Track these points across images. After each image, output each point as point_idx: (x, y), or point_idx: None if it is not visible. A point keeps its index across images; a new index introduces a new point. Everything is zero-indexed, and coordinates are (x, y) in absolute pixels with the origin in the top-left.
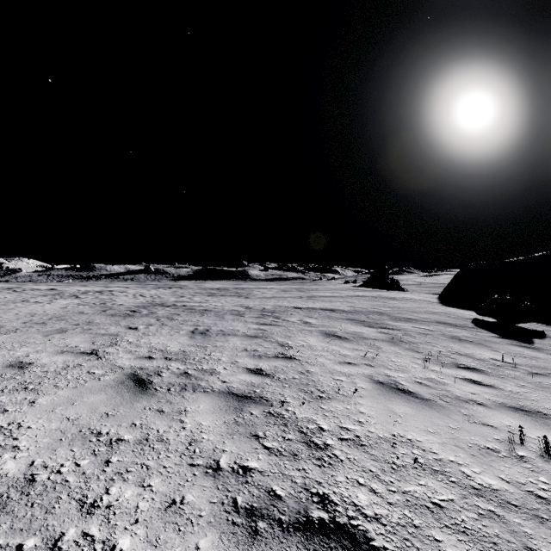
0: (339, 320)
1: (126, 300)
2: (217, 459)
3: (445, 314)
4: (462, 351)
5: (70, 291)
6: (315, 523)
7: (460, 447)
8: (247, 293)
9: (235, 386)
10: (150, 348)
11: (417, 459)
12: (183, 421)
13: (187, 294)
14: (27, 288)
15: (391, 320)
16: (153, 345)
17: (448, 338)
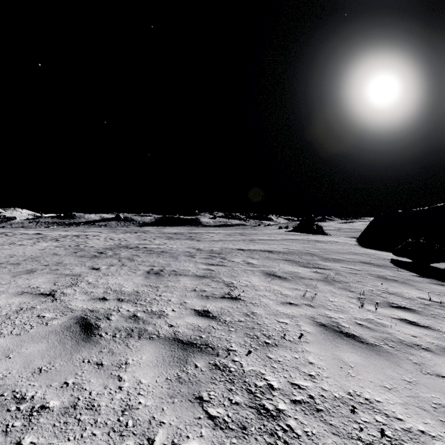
0: (277, 261)
1: (98, 242)
2: (152, 437)
3: (366, 255)
4: (391, 290)
5: (52, 235)
6: None
7: (424, 409)
8: (199, 236)
9: (181, 330)
10: (106, 288)
11: (384, 430)
12: (121, 378)
13: (149, 237)
14: (18, 233)
15: (321, 261)
16: (110, 286)
17: (375, 277)
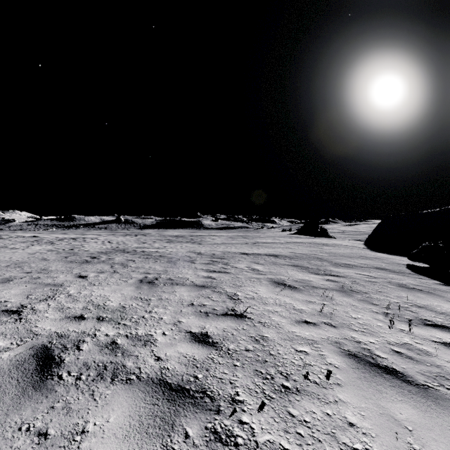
0: (284, 266)
1: (94, 246)
2: None
3: (379, 260)
4: (419, 303)
5: (49, 238)
6: None
7: None
8: (200, 239)
9: (171, 366)
10: (87, 302)
11: None
12: None
13: (149, 240)
14: (13, 236)
15: (332, 266)
16: (92, 299)
17: (397, 287)
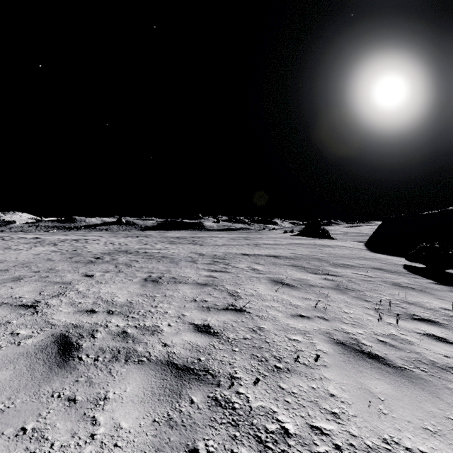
0: (284, 267)
1: (97, 247)
2: None
3: (377, 260)
4: (409, 300)
5: (51, 239)
6: None
7: None
8: (202, 241)
9: (177, 351)
10: (96, 298)
11: None
12: (96, 420)
13: (150, 241)
14: (15, 237)
15: (331, 266)
16: (101, 295)
17: (391, 285)
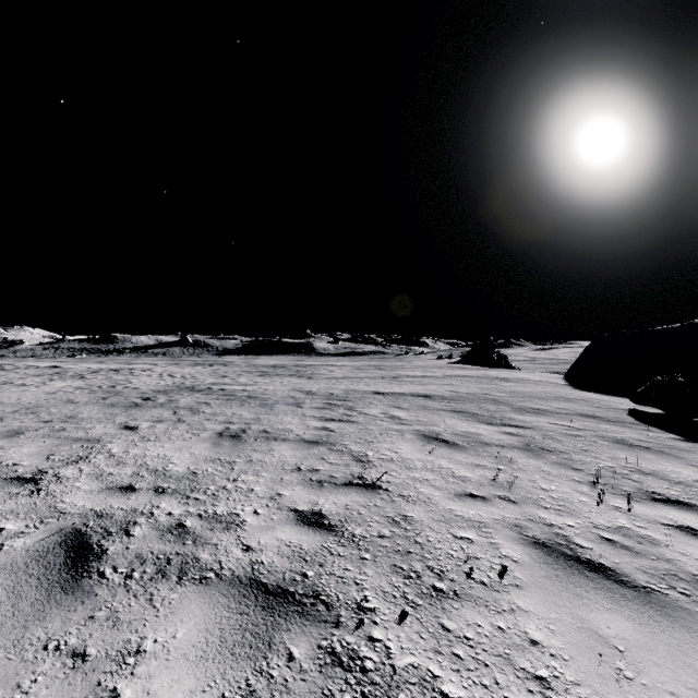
0: (440, 413)
1: (147, 381)
2: None
3: (586, 402)
4: (644, 467)
5: (76, 369)
6: None
7: None
8: (311, 371)
9: (267, 560)
10: (138, 466)
11: None
12: (118, 697)
13: (231, 373)
14: (22, 366)
15: (514, 412)
16: (147, 461)
17: (612, 443)
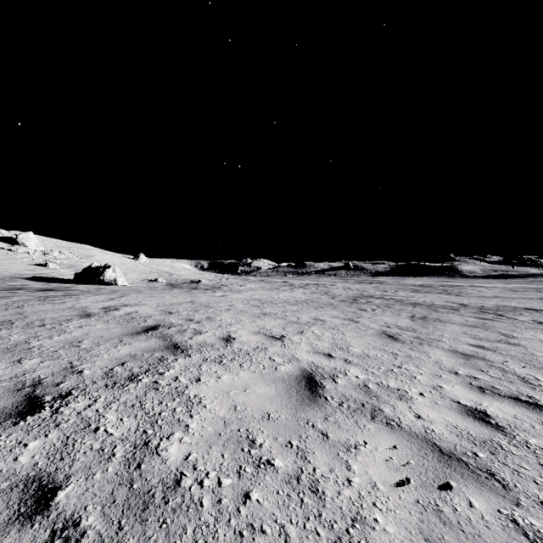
0: None
1: (340, 291)
2: (455, 371)
3: None
4: None
5: (296, 283)
6: (522, 400)
7: None
8: (458, 291)
9: (460, 349)
10: (384, 322)
11: None
12: (428, 355)
13: (388, 289)
14: (271, 281)
15: None
16: (386, 321)
17: None
